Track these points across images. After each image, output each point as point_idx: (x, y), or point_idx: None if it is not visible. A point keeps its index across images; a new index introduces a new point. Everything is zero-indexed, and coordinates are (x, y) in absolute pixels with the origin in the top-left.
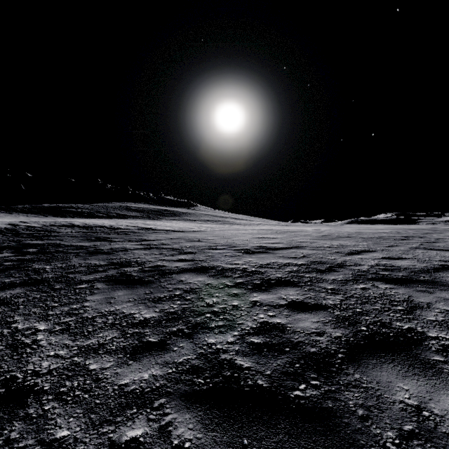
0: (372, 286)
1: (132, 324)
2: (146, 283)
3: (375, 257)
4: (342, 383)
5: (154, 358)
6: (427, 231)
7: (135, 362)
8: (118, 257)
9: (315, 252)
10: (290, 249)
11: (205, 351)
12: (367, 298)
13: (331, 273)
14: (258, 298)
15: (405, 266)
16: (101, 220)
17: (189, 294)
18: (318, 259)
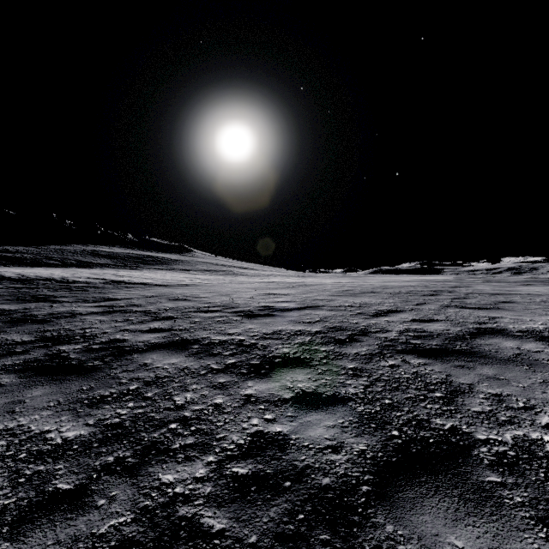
0: (402, 362)
1: (38, 454)
2: (87, 372)
3: (404, 320)
4: (368, 547)
5: (55, 531)
6: (455, 284)
7: (13, 544)
8: (56, 327)
9: (334, 313)
10: (304, 310)
11: (154, 501)
12: (397, 381)
13: (353, 345)
14: (254, 389)
15: (439, 331)
16: (50, 270)
17: (151, 388)
18: (338, 324)
